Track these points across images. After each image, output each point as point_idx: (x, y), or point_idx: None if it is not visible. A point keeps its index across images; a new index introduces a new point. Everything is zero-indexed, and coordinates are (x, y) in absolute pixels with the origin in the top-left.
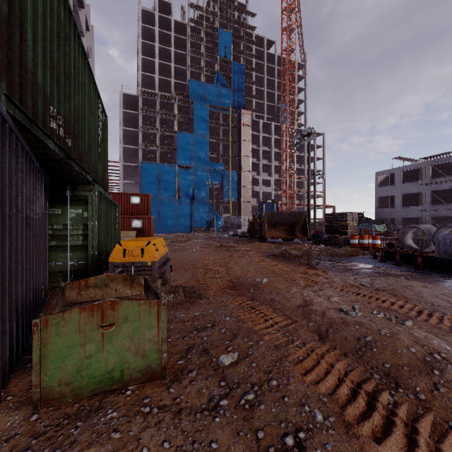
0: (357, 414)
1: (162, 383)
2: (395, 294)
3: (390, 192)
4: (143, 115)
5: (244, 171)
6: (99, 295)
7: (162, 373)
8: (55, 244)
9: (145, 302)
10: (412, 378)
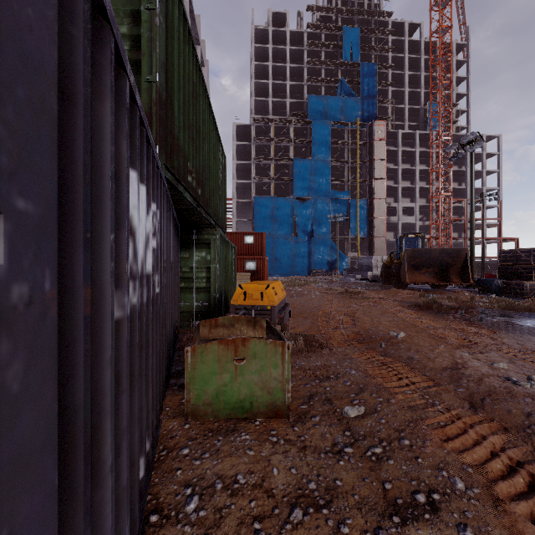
0: (512, 493)
1: (286, 421)
2: None
3: None
4: (256, 145)
5: (377, 198)
6: (227, 334)
7: (286, 412)
8: (183, 285)
9: (271, 342)
10: None
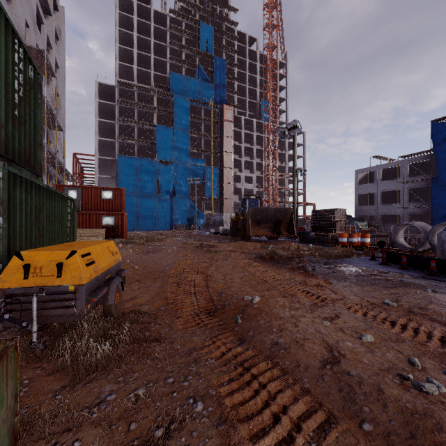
0: None
1: None
2: (445, 323)
3: (370, 190)
4: (121, 107)
5: (226, 167)
6: None
7: None
8: None
9: None
10: None
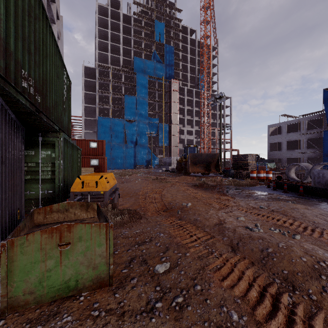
0: (265, 314)
1: (109, 289)
2: (285, 215)
3: (278, 139)
4: (99, 82)
5: (173, 124)
6: (61, 218)
7: (109, 281)
8: (29, 177)
9: (96, 225)
10: (305, 282)
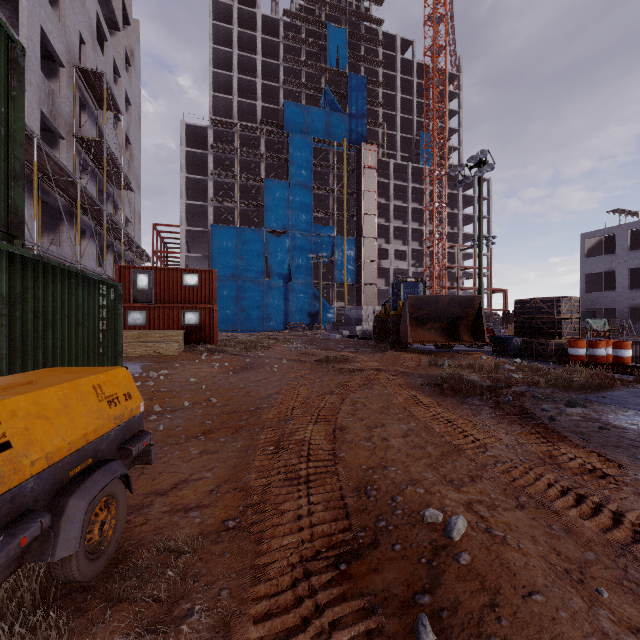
0: None
1: None
2: None
3: (608, 265)
4: (215, 156)
5: (366, 237)
6: None
7: None
8: None
9: None
10: None
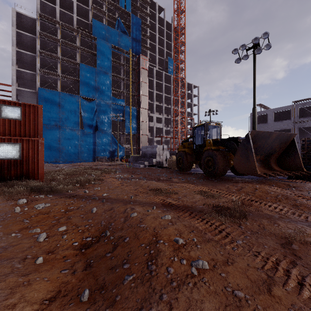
0: None
1: None
2: None
3: (264, 128)
4: (42, 41)
5: (143, 108)
6: None
7: None
8: None
9: None
10: None
